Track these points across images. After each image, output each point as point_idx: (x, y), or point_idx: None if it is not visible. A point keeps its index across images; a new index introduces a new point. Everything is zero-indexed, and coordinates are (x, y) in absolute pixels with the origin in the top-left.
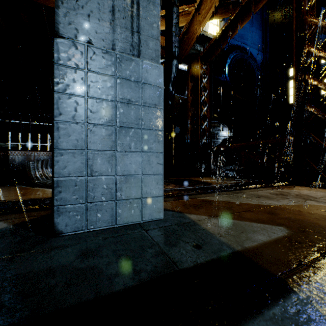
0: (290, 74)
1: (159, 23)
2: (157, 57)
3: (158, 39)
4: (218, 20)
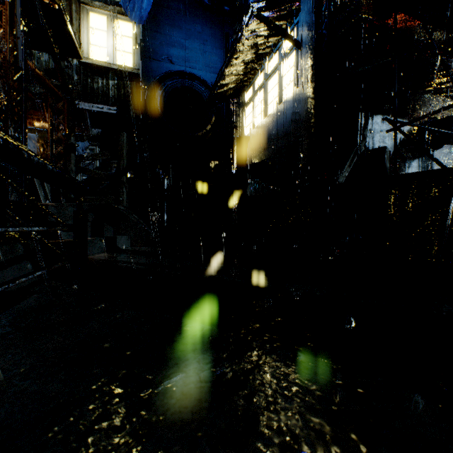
0: (246, 101)
1: None
2: None
3: None
4: (132, 46)
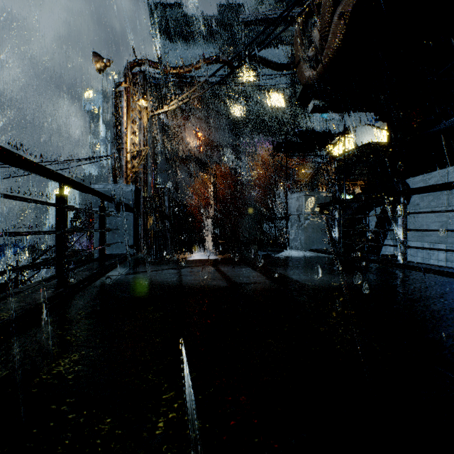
0: None
1: None
2: None
3: None
4: None
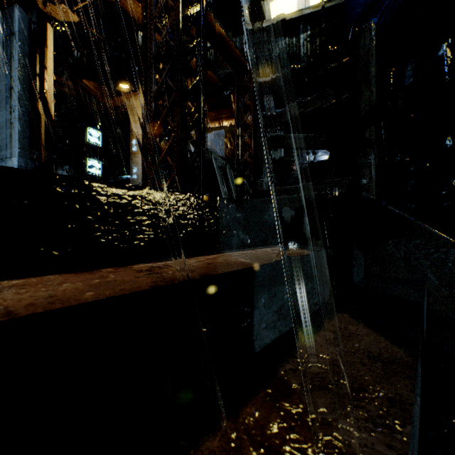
0: None
1: (18, 140)
2: (17, 154)
3: (17, 147)
4: None
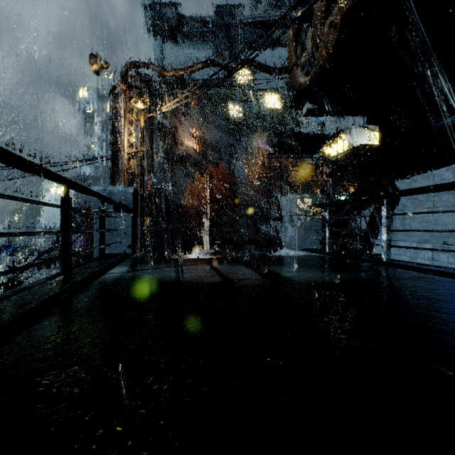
0: None
1: None
2: None
3: None
4: None
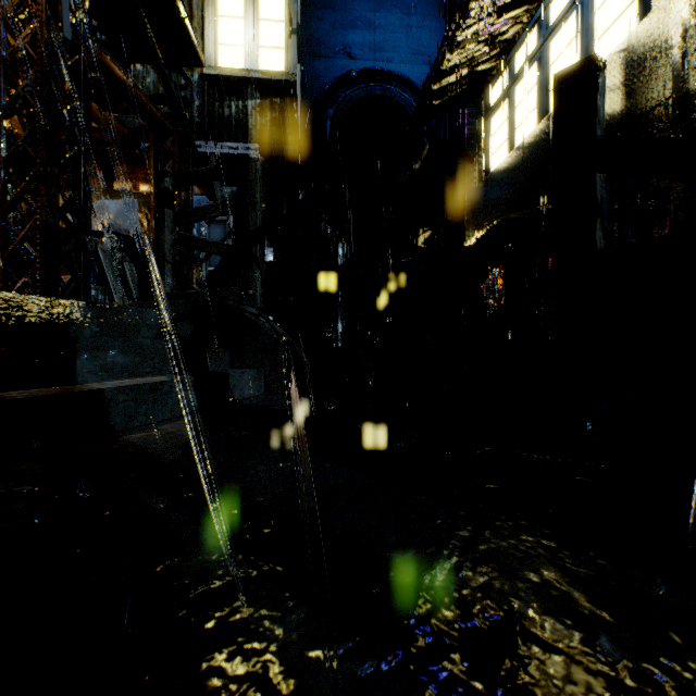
0: (492, 103)
1: None
2: None
3: None
4: (284, 36)
